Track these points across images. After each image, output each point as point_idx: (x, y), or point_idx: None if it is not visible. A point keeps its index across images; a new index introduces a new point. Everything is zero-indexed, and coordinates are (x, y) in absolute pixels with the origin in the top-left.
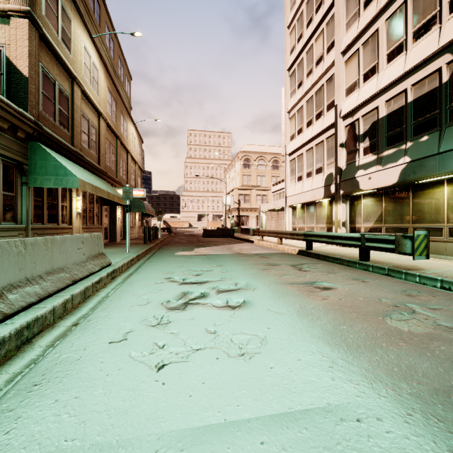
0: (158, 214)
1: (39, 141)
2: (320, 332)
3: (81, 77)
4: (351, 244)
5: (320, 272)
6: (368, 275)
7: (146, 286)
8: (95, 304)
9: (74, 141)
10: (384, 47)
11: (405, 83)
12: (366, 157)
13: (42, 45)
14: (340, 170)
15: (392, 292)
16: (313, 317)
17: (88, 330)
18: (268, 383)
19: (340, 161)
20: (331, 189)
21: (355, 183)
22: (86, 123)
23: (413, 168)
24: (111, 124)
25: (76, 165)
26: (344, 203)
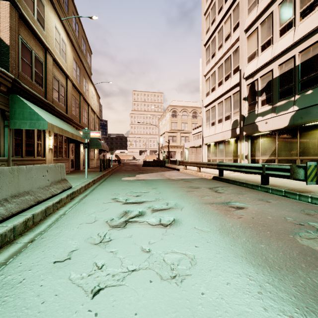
0: (111, 149)
1: (18, 94)
2: (242, 251)
3: (52, 48)
4: (254, 172)
5: (232, 194)
6: (270, 196)
7: (96, 205)
8: (52, 221)
9: (47, 95)
10: (277, 24)
11: (294, 51)
12: (263, 107)
13: (21, 22)
14: (243, 117)
15: (293, 211)
16: (233, 235)
17: (38, 248)
18: (201, 314)
19: (243, 111)
20: (237, 131)
21: (255, 127)
22: (57, 83)
23: (301, 115)
24: (76, 84)
25: (48, 113)
26: (246, 141)
